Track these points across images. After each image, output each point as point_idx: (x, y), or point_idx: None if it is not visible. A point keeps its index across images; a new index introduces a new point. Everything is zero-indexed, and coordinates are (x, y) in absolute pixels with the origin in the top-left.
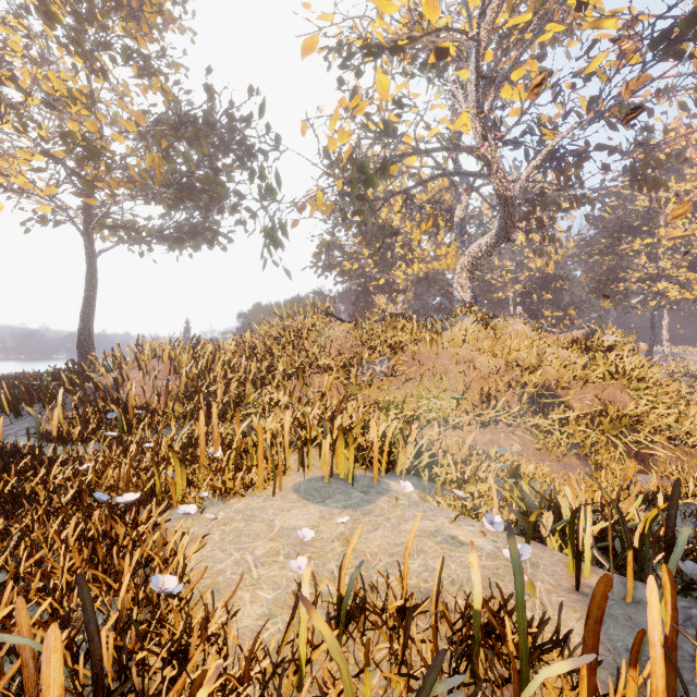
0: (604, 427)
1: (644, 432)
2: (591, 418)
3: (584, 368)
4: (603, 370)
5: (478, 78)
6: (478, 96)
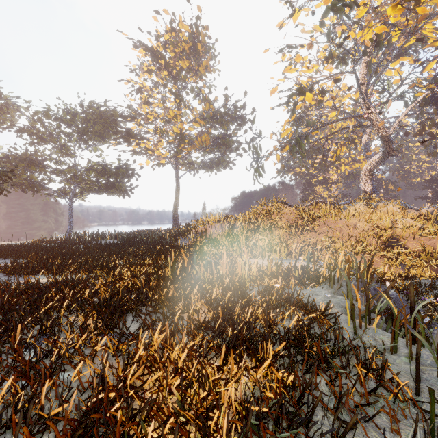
0: (422, 257)
1: None
2: (419, 254)
3: (419, 229)
4: (431, 230)
5: (359, 85)
6: (361, 92)
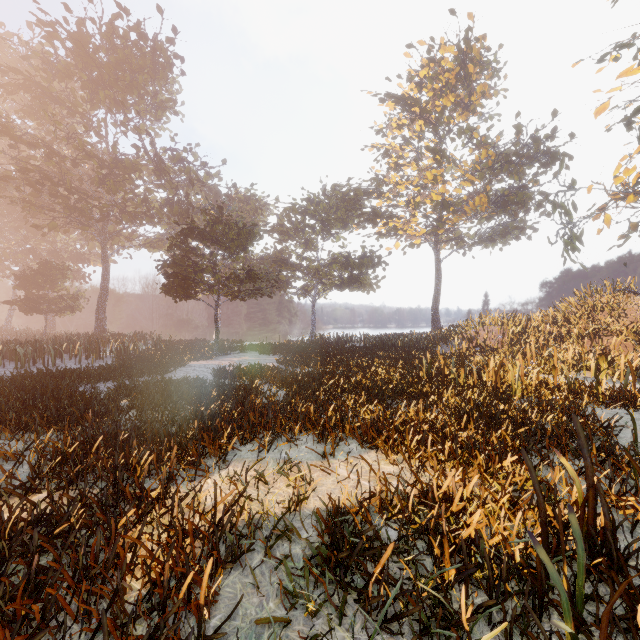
0: None
1: None
2: None
3: None
4: None
5: None
6: None
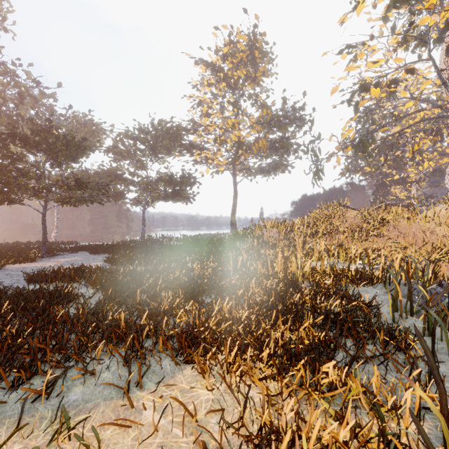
0: None
1: None
2: None
3: None
4: None
5: (438, 72)
6: (441, 78)
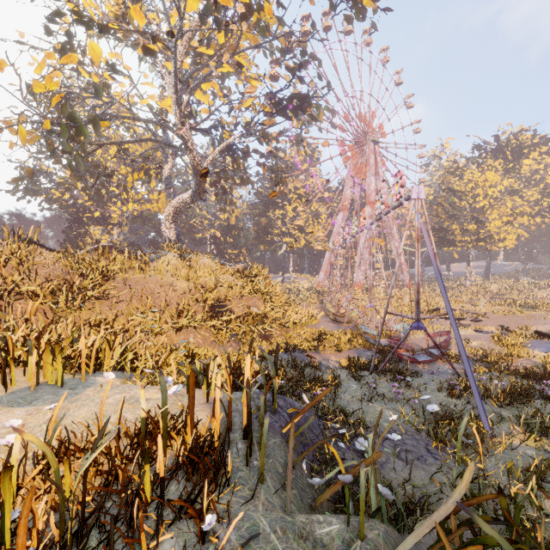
0: (250, 322)
1: (268, 323)
2: (244, 318)
3: (241, 288)
4: (251, 289)
5: (177, 81)
6: (177, 93)
